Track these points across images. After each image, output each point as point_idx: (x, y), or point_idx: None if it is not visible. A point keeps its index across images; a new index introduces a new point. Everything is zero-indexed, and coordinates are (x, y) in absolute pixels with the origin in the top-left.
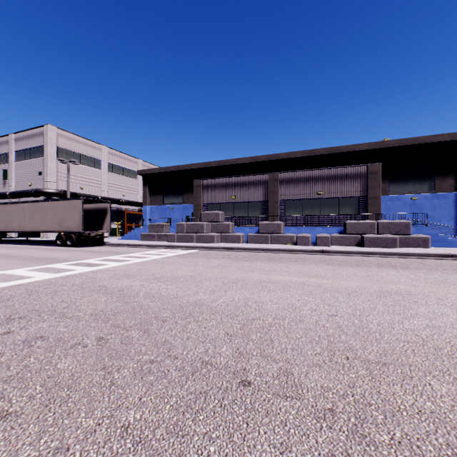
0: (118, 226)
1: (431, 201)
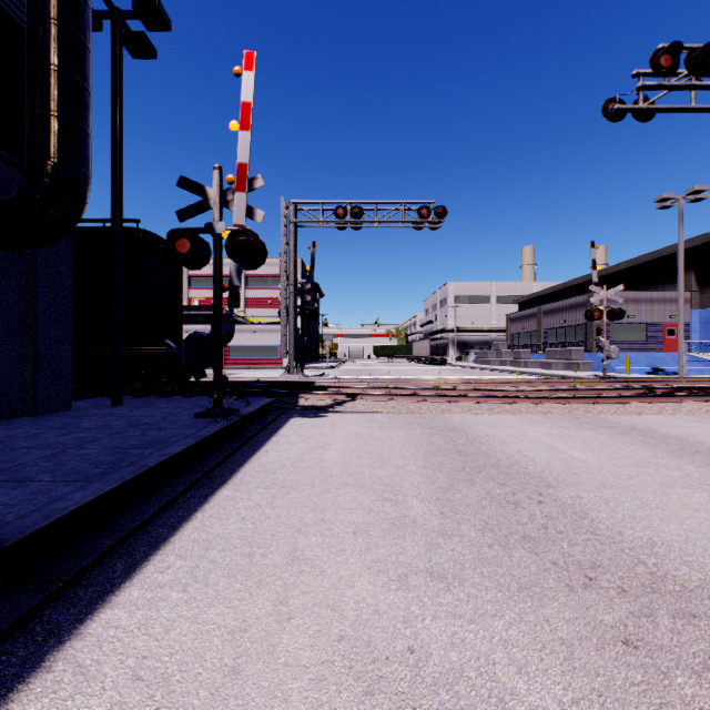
0: None
1: None
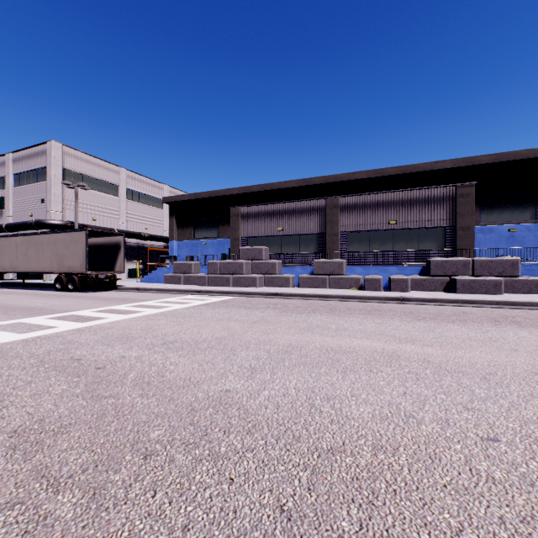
0: (140, 266)
1: (535, 233)
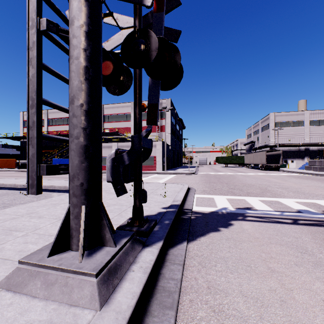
0: None
1: None
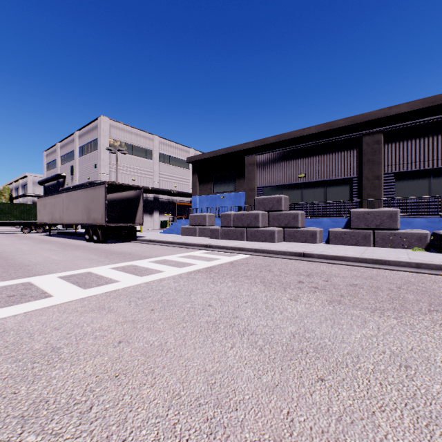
0: (170, 218)
1: None
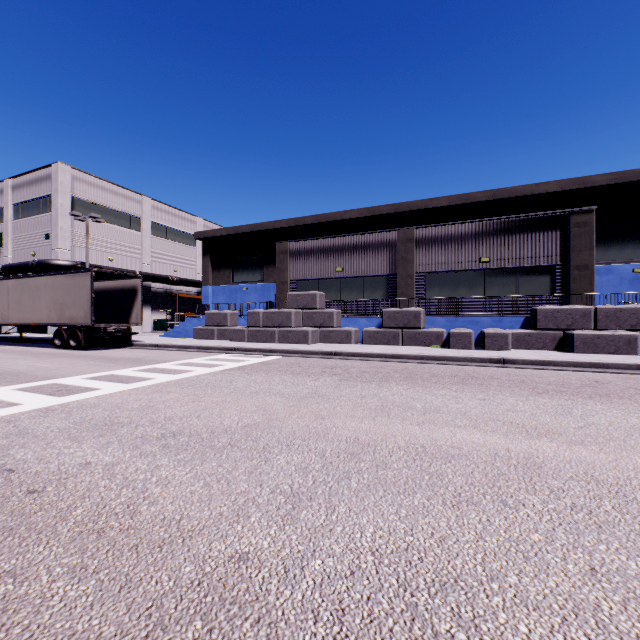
0: (167, 317)
1: None
